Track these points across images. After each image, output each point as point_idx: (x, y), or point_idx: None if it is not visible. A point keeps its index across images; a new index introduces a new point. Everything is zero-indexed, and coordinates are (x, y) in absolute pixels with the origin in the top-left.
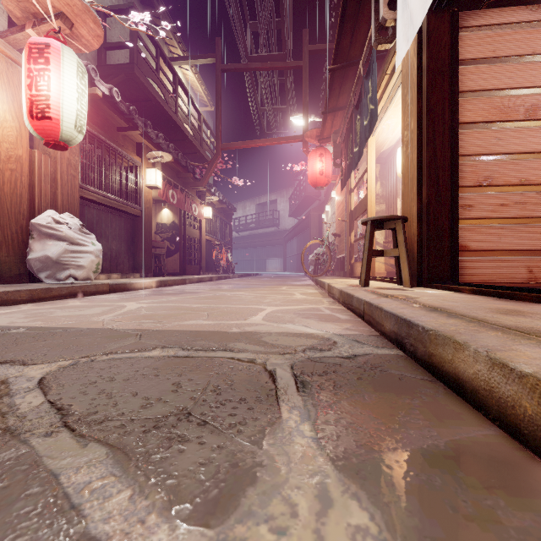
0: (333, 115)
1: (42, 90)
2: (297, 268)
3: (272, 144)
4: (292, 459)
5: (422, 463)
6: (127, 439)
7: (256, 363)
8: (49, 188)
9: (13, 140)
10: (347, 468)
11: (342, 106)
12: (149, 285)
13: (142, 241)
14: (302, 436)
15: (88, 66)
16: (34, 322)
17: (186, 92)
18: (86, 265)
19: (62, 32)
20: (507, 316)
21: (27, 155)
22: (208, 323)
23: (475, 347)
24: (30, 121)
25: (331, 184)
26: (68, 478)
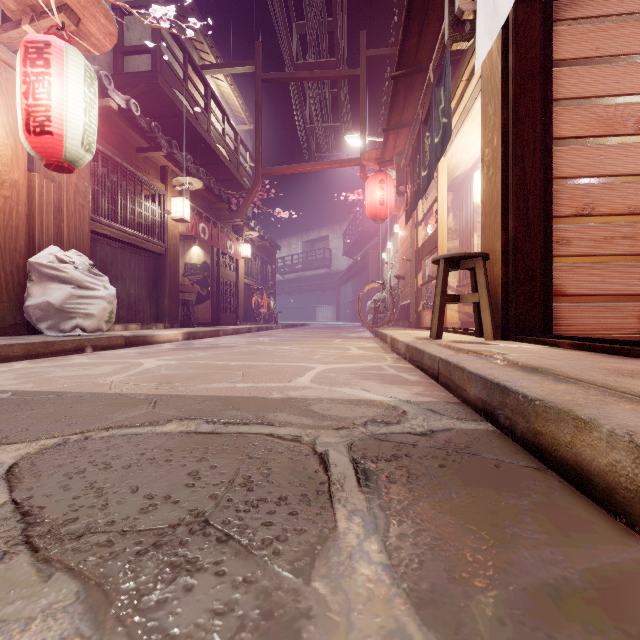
0: (396, 133)
1: (41, 99)
2: (352, 317)
3: (323, 168)
4: (354, 604)
5: (552, 613)
6: (111, 566)
7: (302, 442)
8: (52, 219)
9: (7, 161)
10: (440, 622)
11: (407, 122)
12: (174, 337)
13: (166, 284)
14: (367, 562)
15: (100, 72)
16: (24, 385)
17: (220, 107)
18: (97, 313)
19: (67, 29)
20: (634, 380)
21: (25, 180)
22: (242, 386)
23: (609, 426)
24: (26, 137)
25: (394, 217)
26: (7, 639)
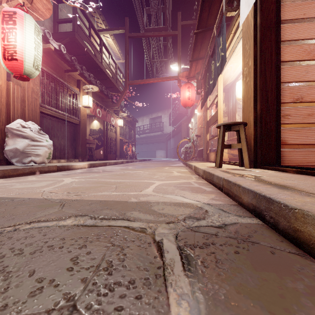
0: (196, 62)
1: (11, 41)
2: (173, 156)
3: (159, 81)
4: None
5: None
6: None
7: (147, 232)
8: (20, 106)
9: None
10: None
11: (202, 57)
12: (83, 166)
13: (80, 139)
14: None
15: (45, 30)
16: None
17: (107, 50)
18: (42, 154)
19: (26, 6)
20: None
21: (5, 85)
22: (115, 194)
23: None
24: (3, 61)
25: (194, 106)
26: None
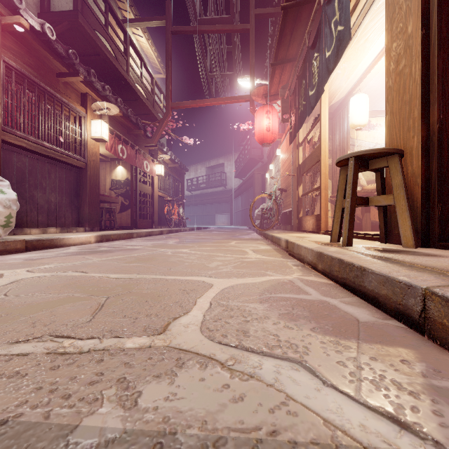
0: (281, 68)
1: None
2: (242, 222)
3: (220, 103)
4: None
5: None
6: None
7: None
8: None
9: None
10: None
11: (291, 58)
12: (86, 240)
13: (87, 194)
14: None
15: None
16: None
17: (138, 54)
18: None
19: None
20: None
21: None
22: (67, 350)
23: None
24: None
25: (275, 145)
26: None
